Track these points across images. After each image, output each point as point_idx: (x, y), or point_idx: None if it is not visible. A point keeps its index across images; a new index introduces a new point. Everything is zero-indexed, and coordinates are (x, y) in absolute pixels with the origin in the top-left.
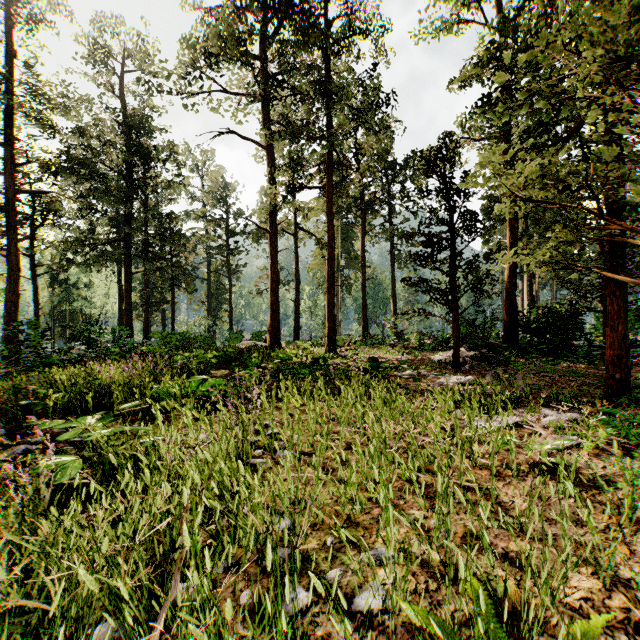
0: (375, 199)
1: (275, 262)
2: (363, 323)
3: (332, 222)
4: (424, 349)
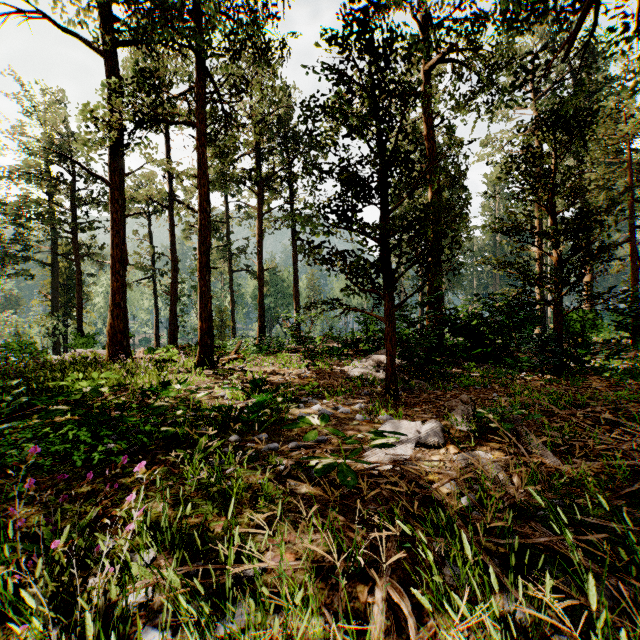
0: (274, 173)
1: (120, 230)
2: (260, 323)
3: (207, 175)
4: (332, 355)
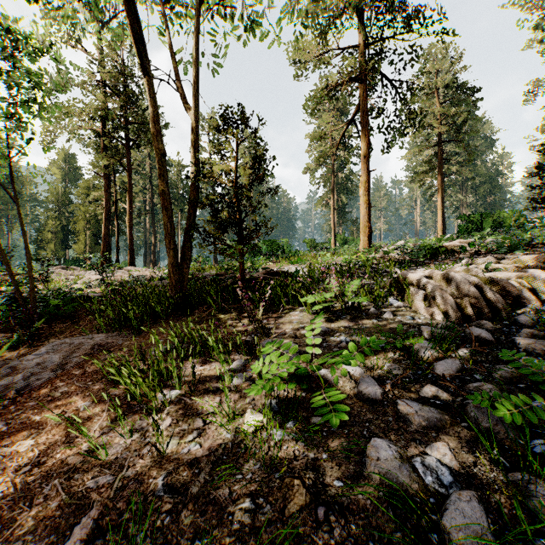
0: None
1: None
2: None
3: None
4: None
